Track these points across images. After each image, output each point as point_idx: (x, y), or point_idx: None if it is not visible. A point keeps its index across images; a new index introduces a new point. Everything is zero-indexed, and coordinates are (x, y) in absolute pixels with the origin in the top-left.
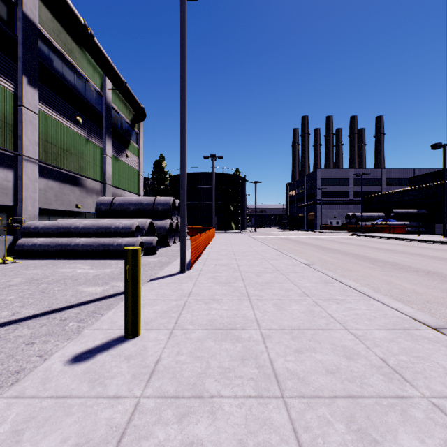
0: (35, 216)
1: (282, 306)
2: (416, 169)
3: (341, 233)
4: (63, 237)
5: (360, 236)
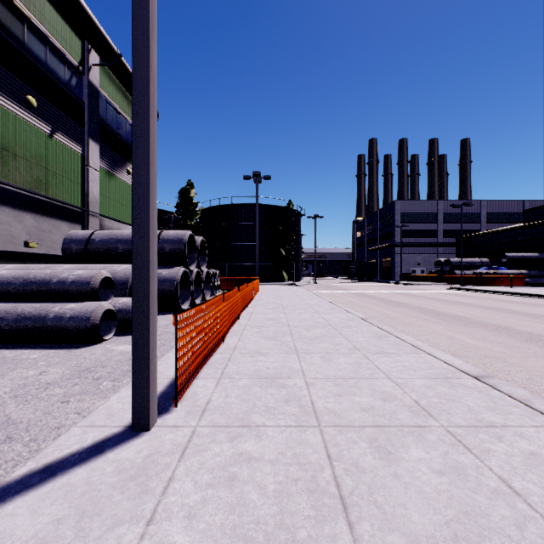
0: None
1: None
2: (526, 200)
3: (433, 286)
4: None
5: (466, 290)
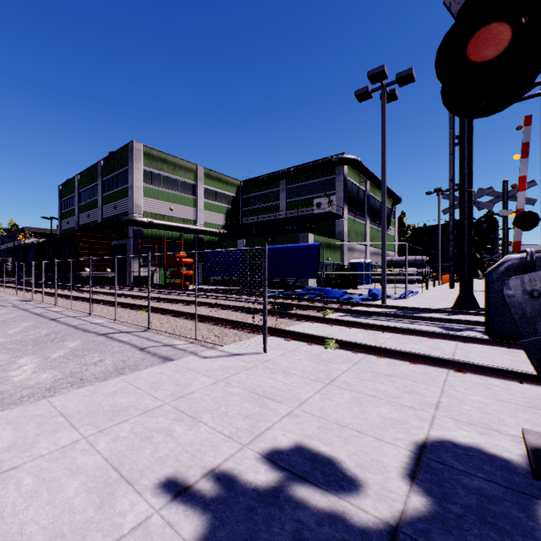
0: None
1: None
2: None
3: None
4: None
5: None
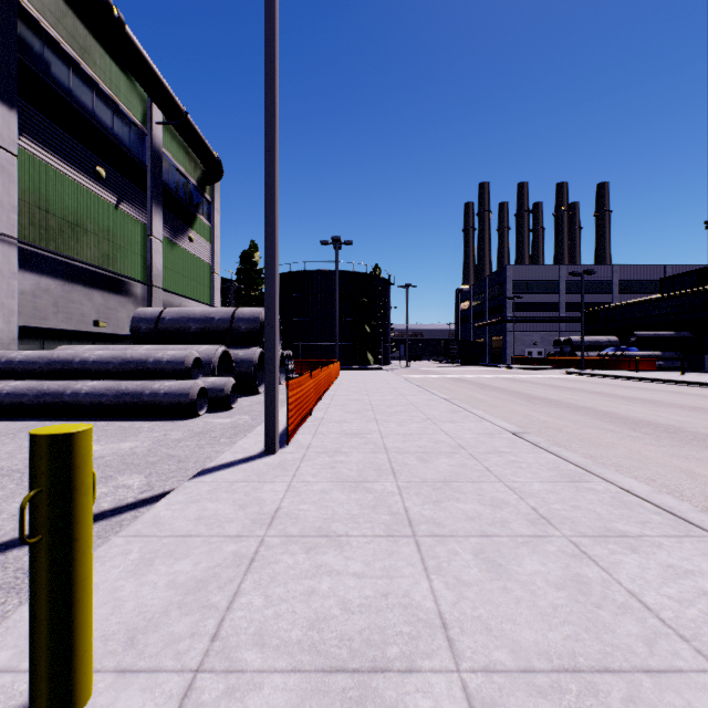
0: (12, 341)
1: (499, 563)
2: (668, 265)
3: (549, 370)
4: (60, 378)
5: (583, 375)
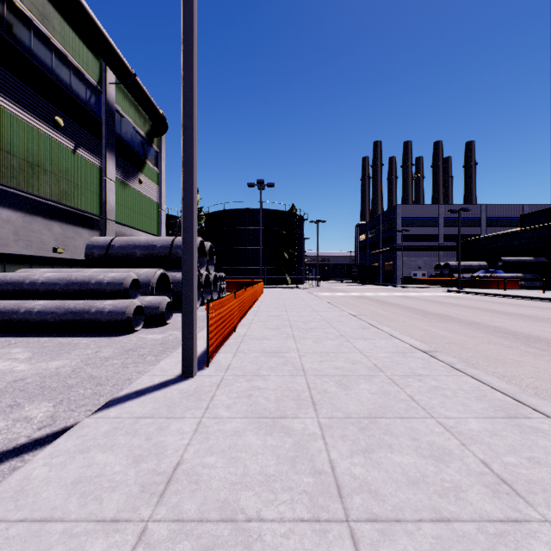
0: None
1: None
2: (525, 205)
3: (431, 288)
4: (12, 298)
5: (461, 293)
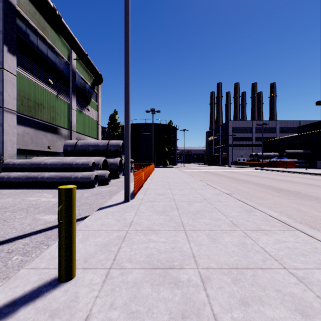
0: (14, 155)
1: (215, 238)
2: (301, 120)
3: (247, 168)
4: (35, 171)
5: (262, 170)
